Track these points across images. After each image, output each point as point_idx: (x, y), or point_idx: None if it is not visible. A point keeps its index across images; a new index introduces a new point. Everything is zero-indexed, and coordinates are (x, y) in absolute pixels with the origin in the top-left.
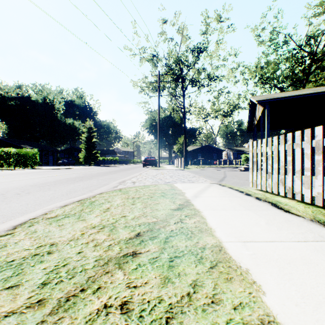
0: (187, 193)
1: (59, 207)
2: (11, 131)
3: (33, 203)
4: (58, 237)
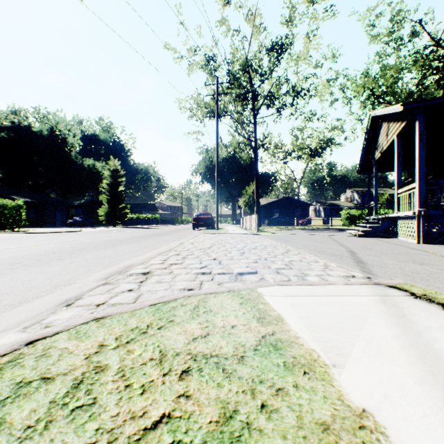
0: None
1: None
2: (4, 177)
3: None
4: None
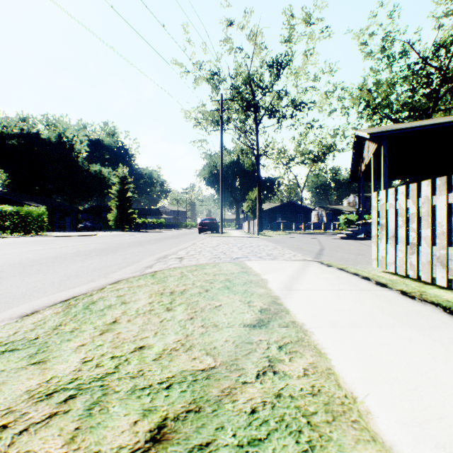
0: (270, 282)
1: (14, 319)
2: (12, 183)
3: None
4: None
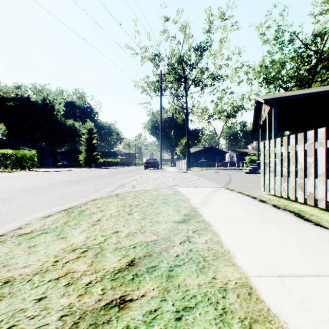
0: (192, 200)
1: (39, 219)
2: (10, 133)
3: (14, 212)
4: (19, 268)
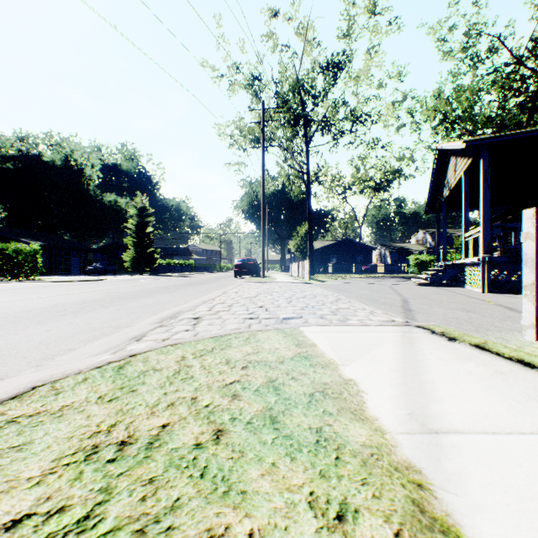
0: (368, 393)
1: None
2: (9, 216)
3: None
4: None
